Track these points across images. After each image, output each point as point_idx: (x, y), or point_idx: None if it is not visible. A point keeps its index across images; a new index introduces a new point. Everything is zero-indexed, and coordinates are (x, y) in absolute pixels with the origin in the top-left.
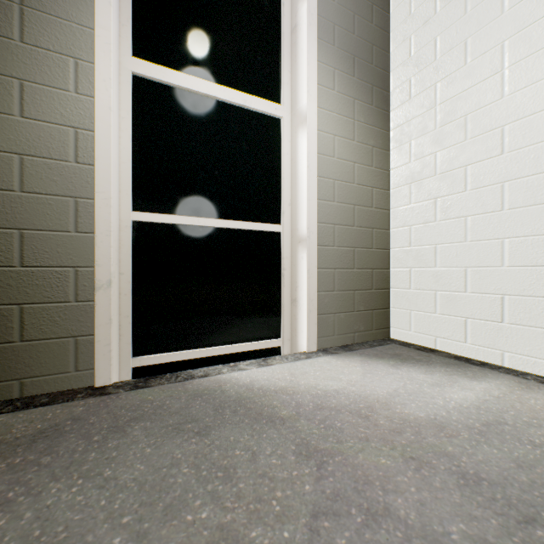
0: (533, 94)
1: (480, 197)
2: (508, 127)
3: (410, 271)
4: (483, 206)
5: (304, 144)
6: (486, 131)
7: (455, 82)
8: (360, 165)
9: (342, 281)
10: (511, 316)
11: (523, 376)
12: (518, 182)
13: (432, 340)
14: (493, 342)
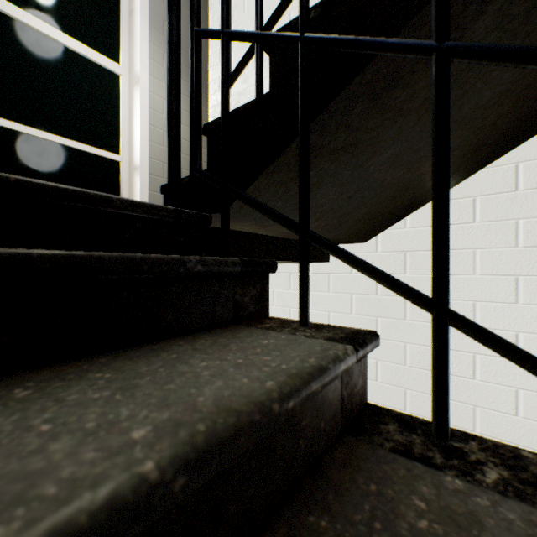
0: None
1: None
2: None
3: None
4: None
5: (139, 99)
6: None
7: (240, 84)
8: (186, 126)
9: None
10: None
11: None
12: None
13: None
14: None
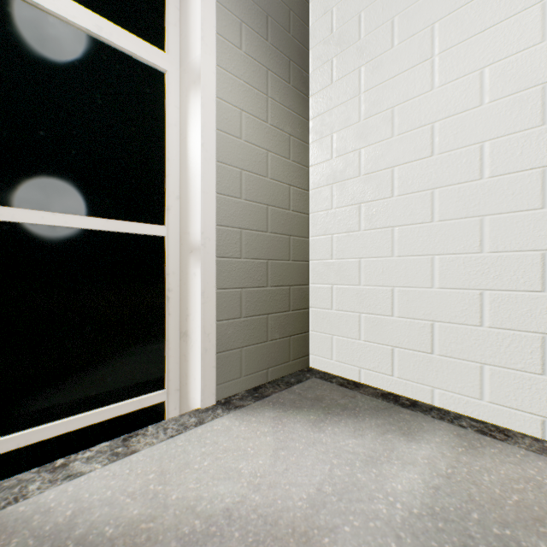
0: (465, 88)
1: (409, 205)
2: (439, 124)
3: (332, 288)
4: (411, 215)
5: (198, 113)
6: (415, 127)
7: (381, 67)
8: (275, 155)
9: (253, 304)
10: (442, 347)
11: (458, 421)
12: (449, 189)
13: (356, 371)
14: (422, 376)
